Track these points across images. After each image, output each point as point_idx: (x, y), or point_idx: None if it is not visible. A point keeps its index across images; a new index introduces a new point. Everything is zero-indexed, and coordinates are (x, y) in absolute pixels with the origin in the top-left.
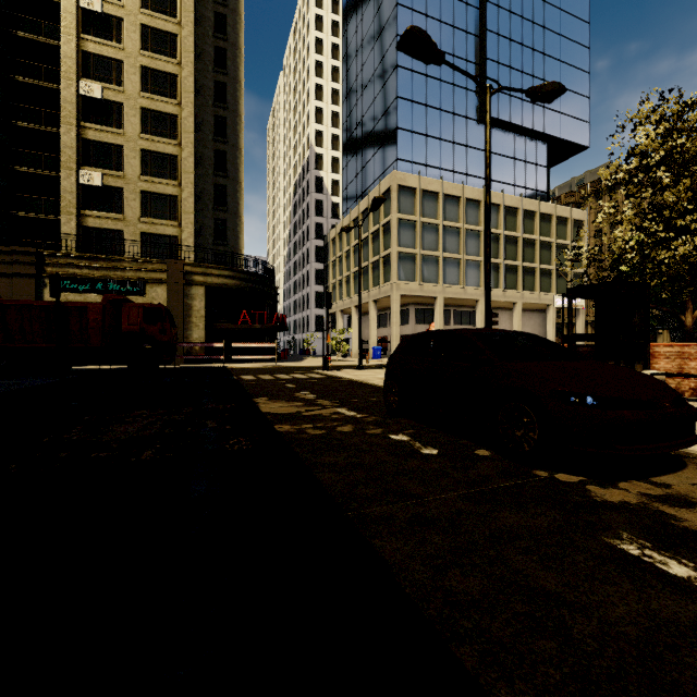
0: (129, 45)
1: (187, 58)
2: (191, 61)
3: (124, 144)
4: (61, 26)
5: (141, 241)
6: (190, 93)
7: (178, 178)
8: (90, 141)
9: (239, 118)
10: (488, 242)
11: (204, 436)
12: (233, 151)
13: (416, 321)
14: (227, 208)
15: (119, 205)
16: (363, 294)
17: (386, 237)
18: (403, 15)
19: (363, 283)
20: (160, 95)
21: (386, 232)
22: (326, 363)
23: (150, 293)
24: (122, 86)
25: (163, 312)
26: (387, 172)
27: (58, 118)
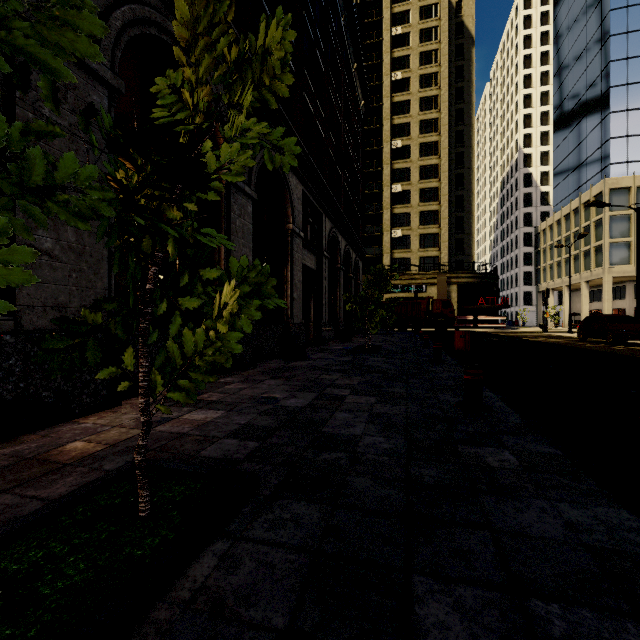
0: (413, 157)
1: (444, 152)
2: (446, 153)
3: (411, 211)
4: (384, 162)
5: (423, 263)
6: (445, 172)
7: (438, 222)
8: (395, 214)
9: (471, 171)
10: (637, 275)
11: (522, 340)
12: (467, 194)
13: (634, 296)
14: (463, 231)
15: (408, 244)
16: (574, 276)
17: (597, 231)
18: (616, 42)
19: (574, 267)
20: (428, 178)
21: (597, 227)
22: (545, 328)
23: (428, 291)
24: (410, 180)
25: (451, 303)
26: (599, 174)
27: (380, 206)
